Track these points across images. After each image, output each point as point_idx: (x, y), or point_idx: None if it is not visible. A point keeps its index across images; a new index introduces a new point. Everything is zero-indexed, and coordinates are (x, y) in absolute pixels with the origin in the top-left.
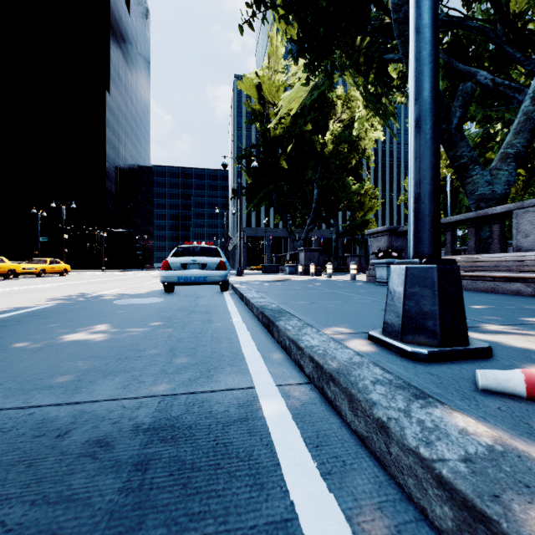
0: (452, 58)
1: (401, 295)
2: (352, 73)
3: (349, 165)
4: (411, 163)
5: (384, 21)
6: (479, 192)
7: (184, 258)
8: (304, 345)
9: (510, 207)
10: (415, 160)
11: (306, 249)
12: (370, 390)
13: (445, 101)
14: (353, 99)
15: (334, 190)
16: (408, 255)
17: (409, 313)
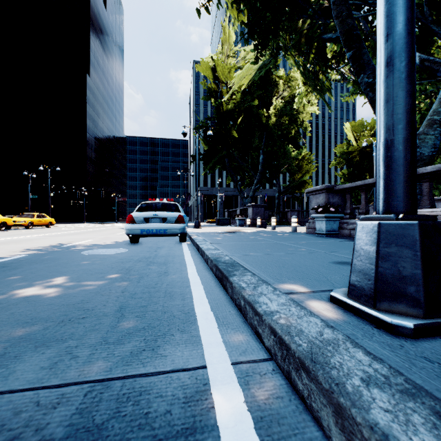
0: None
1: (373, 255)
2: (294, 51)
3: (289, 134)
4: (382, 107)
5: (322, 5)
6: None
7: (146, 213)
8: (262, 311)
9: (440, 167)
10: (386, 103)
11: (253, 205)
12: (368, 401)
13: None
14: (292, 79)
15: (277, 155)
16: (377, 209)
17: (384, 277)
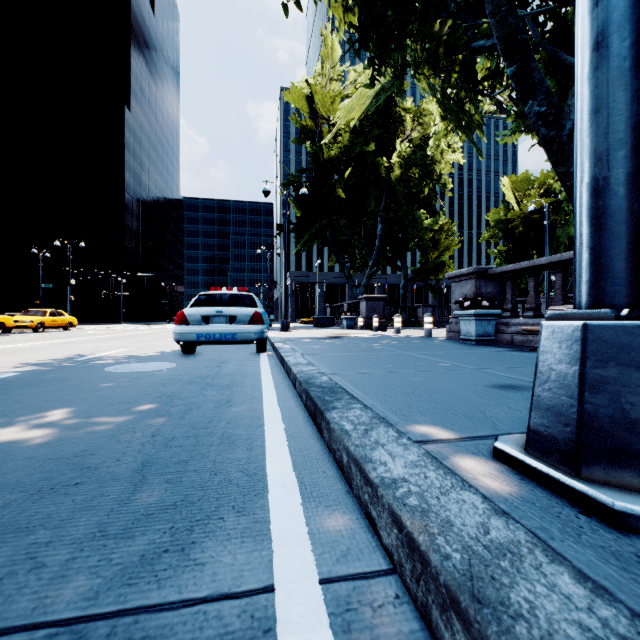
0: (559, 50)
1: (574, 381)
2: (429, 67)
3: (420, 194)
4: (586, 122)
5: None
6: None
7: (206, 309)
8: (378, 478)
9: None
10: (596, 114)
11: (368, 297)
12: None
13: (554, 100)
14: (425, 113)
15: (403, 224)
16: (578, 301)
17: (594, 420)
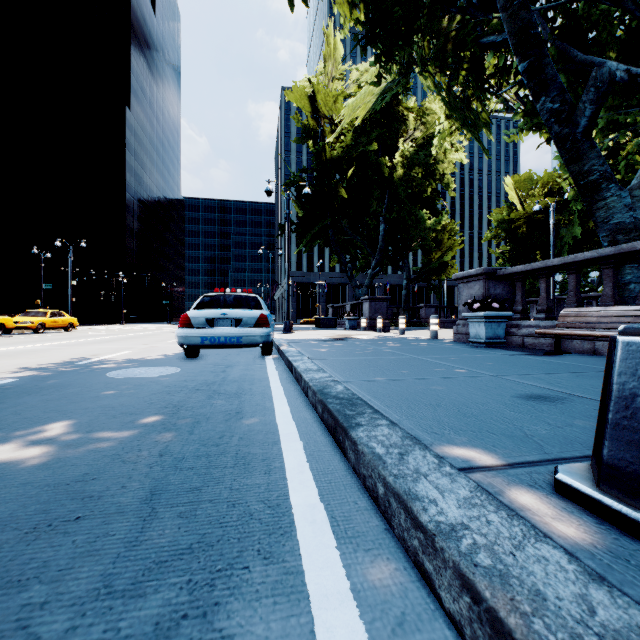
0: (569, 46)
1: None
2: (437, 63)
3: (423, 193)
4: None
5: None
6: (615, 220)
7: (210, 311)
8: (433, 524)
9: None
10: None
11: (371, 298)
12: None
13: (568, 96)
14: (428, 112)
15: (405, 224)
16: None
17: None
